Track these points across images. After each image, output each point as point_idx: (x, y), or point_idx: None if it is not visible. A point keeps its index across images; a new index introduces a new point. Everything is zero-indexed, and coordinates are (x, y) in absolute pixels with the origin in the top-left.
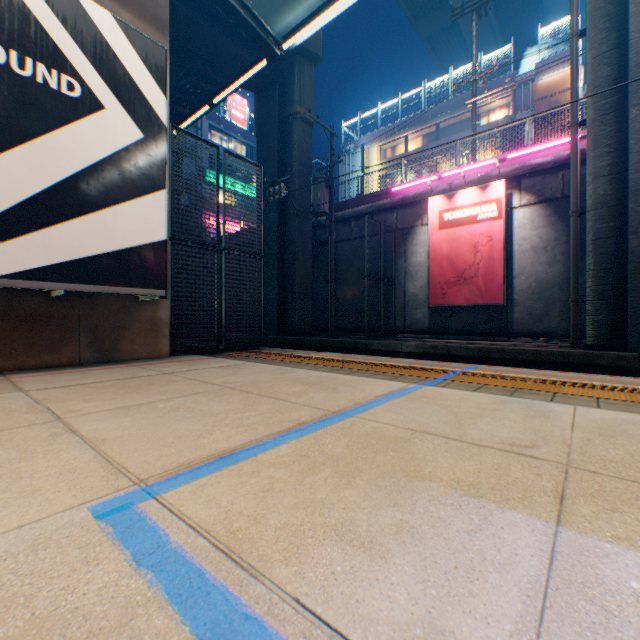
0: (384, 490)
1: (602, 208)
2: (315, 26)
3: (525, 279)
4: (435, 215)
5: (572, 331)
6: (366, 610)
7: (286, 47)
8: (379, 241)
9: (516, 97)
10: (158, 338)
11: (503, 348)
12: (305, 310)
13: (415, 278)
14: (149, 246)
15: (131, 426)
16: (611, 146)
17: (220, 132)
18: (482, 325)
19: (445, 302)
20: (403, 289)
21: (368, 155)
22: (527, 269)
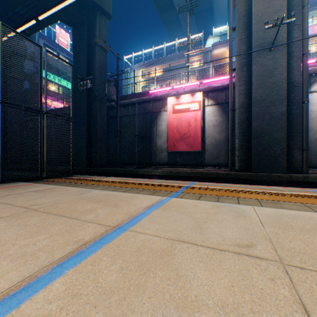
0: None
1: (242, 108)
2: None
3: (210, 139)
4: (171, 106)
5: (230, 163)
6: None
7: None
8: (143, 117)
9: (204, 57)
10: None
11: (202, 172)
12: (103, 153)
13: (161, 137)
14: None
15: None
16: (245, 81)
17: (51, 49)
18: (192, 161)
19: (175, 149)
20: (155, 143)
21: (137, 75)
22: (211, 135)
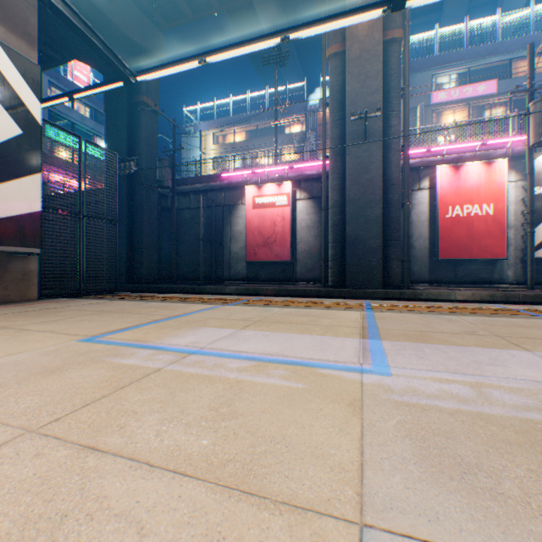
0: (191, 329)
1: (336, 208)
2: (162, 74)
3: (303, 245)
4: (250, 198)
5: (323, 277)
6: (180, 342)
7: (140, 80)
8: (212, 213)
9: (308, 119)
10: (29, 285)
11: (287, 288)
12: (152, 263)
13: (238, 241)
14: (27, 215)
15: (62, 326)
16: (340, 174)
17: (61, 90)
18: (280, 274)
19: (257, 259)
20: (229, 249)
21: (206, 138)
22: (304, 239)
